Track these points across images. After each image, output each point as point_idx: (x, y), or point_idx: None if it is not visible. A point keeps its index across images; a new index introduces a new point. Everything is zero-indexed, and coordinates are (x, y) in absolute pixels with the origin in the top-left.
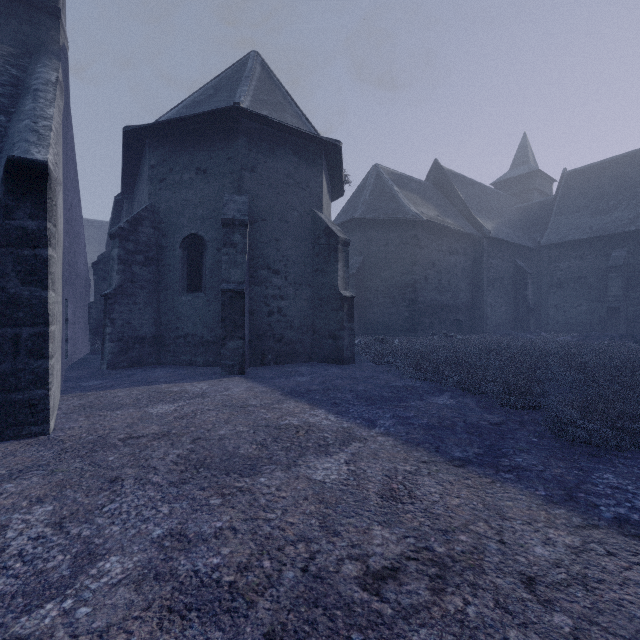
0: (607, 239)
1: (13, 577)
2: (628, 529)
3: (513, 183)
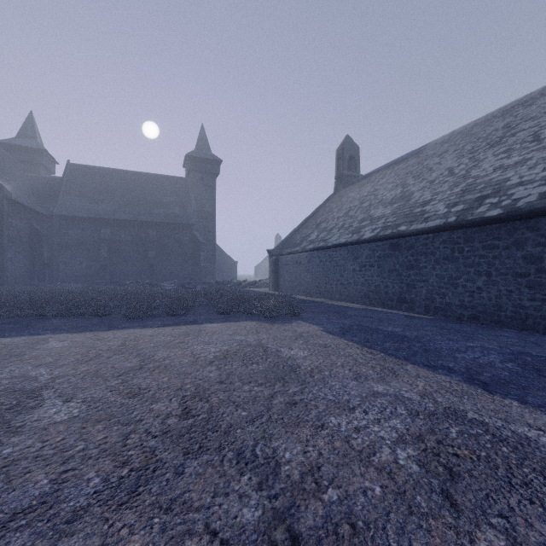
0: (99, 221)
1: (0, 387)
2: (161, 327)
3: (21, 151)
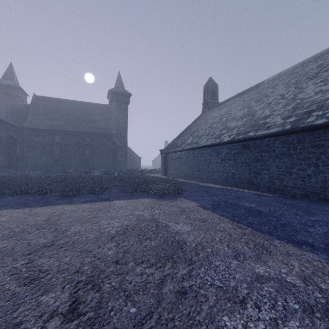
0: (54, 131)
1: None
2: (82, 203)
3: (5, 87)
